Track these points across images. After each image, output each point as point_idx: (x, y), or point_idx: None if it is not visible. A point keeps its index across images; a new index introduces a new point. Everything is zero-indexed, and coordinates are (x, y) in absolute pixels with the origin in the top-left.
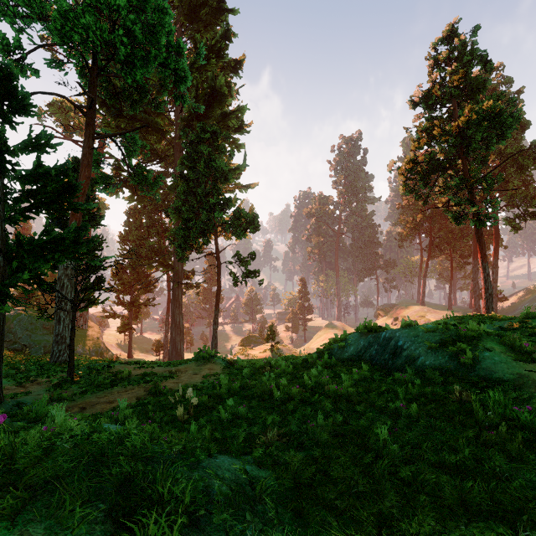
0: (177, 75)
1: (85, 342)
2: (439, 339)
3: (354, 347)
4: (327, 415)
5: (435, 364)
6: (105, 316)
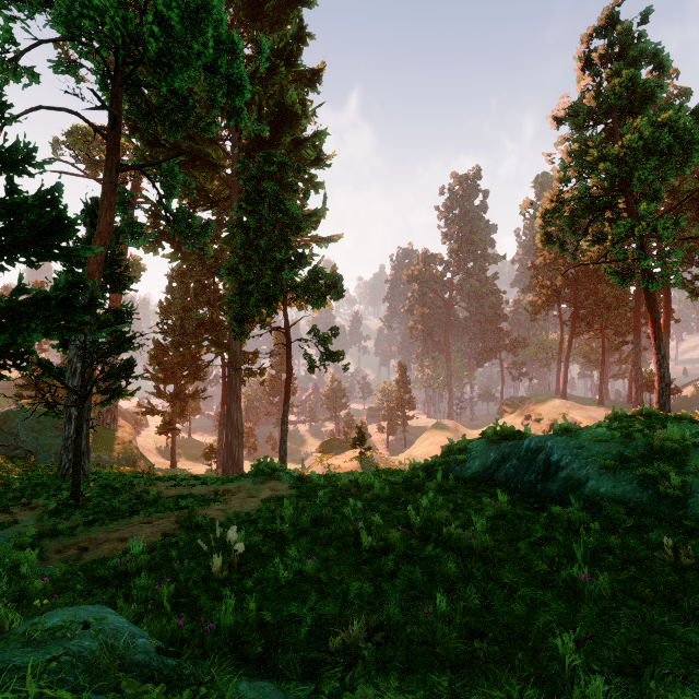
0: (231, 84)
1: (112, 446)
2: (617, 453)
3: (481, 462)
4: (451, 587)
5: (615, 493)
6: (140, 412)
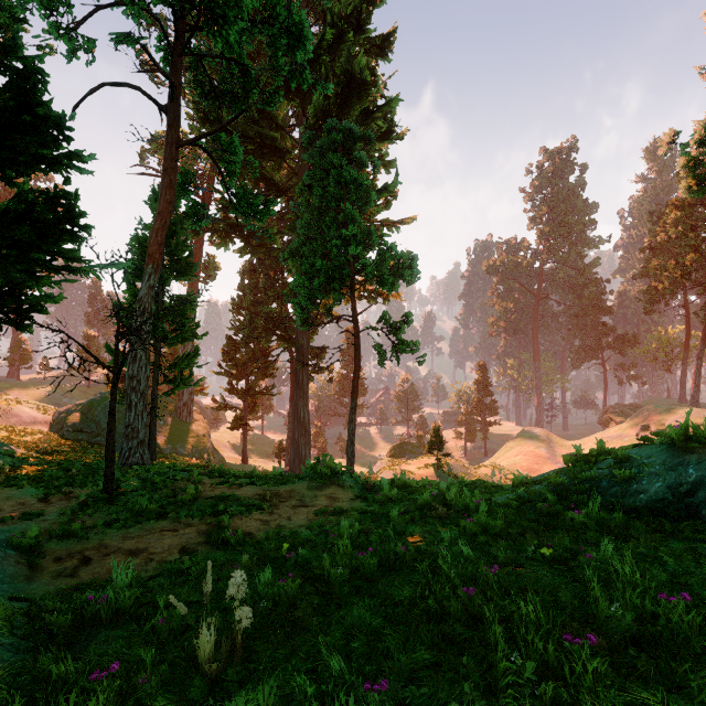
0: (292, 36)
1: (187, 439)
2: None
3: (666, 482)
4: None
5: None
6: (214, 407)
